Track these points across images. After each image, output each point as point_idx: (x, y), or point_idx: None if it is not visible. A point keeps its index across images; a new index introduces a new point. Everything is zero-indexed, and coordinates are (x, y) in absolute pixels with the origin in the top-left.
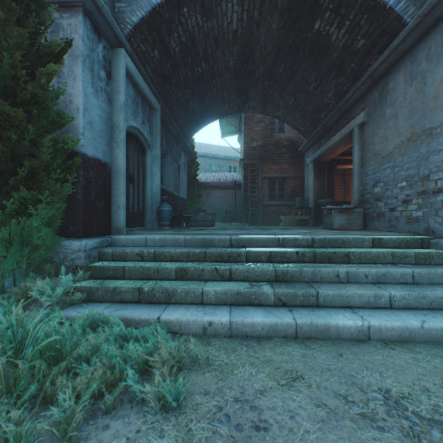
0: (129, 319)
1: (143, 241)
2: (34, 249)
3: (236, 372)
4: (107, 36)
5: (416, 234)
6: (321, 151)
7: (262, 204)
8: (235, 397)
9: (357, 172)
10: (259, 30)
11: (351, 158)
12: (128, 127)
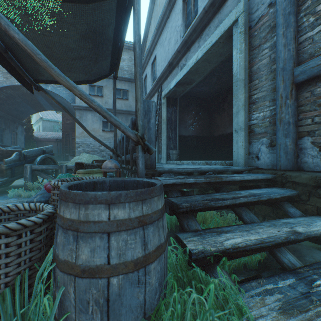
0: None
1: None
2: None
3: None
4: None
5: None
6: None
7: (72, 151)
8: None
9: None
10: (41, 94)
11: None
12: None
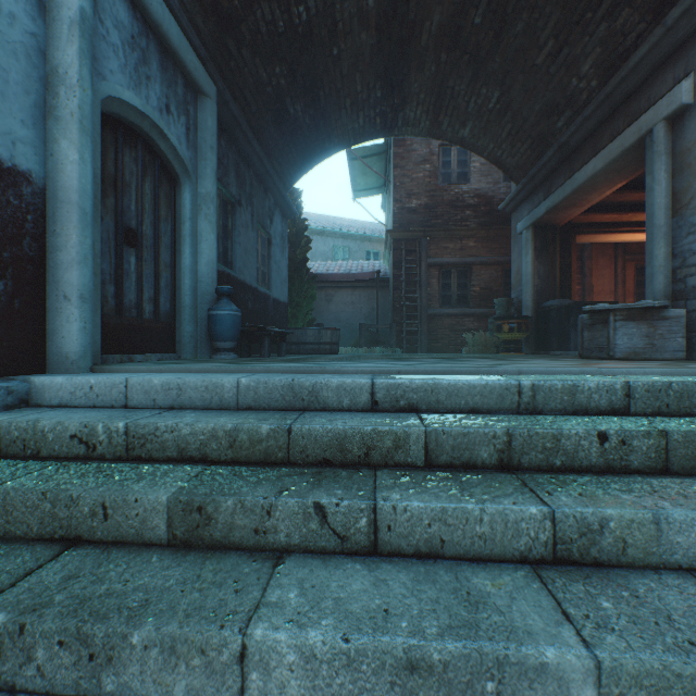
0: None
1: (118, 391)
2: None
3: None
4: None
5: None
6: (554, 201)
7: (428, 313)
8: None
9: (663, 227)
10: None
11: (606, 221)
12: (114, 101)
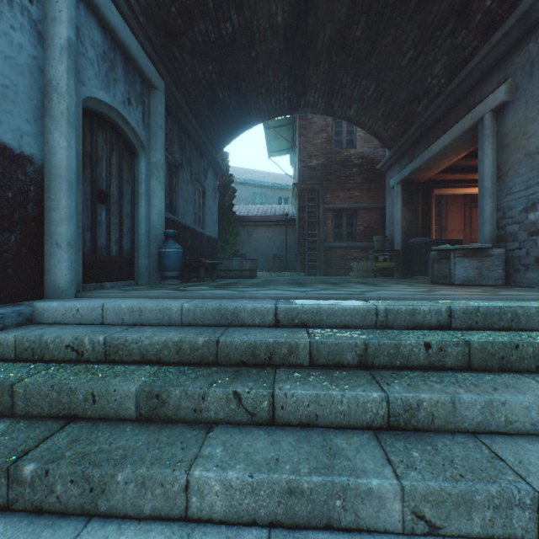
0: None
1: (97, 313)
2: None
3: None
4: None
5: None
6: (416, 165)
7: (324, 246)
8: None
9: (490, 189)
10: None
11: (455, 179)
12: (90, 99)
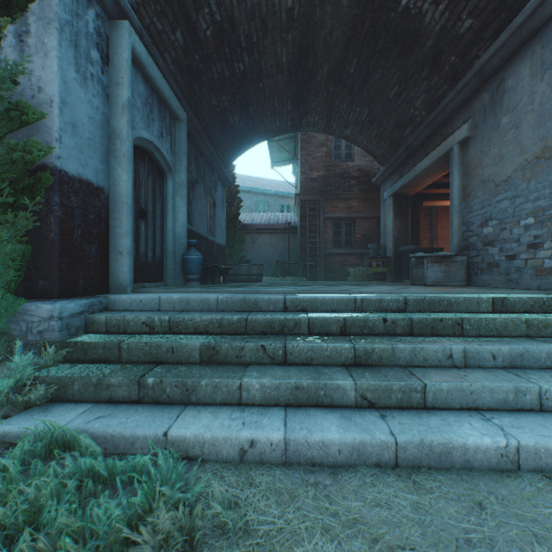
0: (115, 436)
1: (155, 302)
2: None
3: None
4: None
5: (551, 293)
6: (404, 182)
7: (324, 253)
8: None
9: (457, 207)
10: (323, 9)
11: (441, 192)
12: (137, 138)
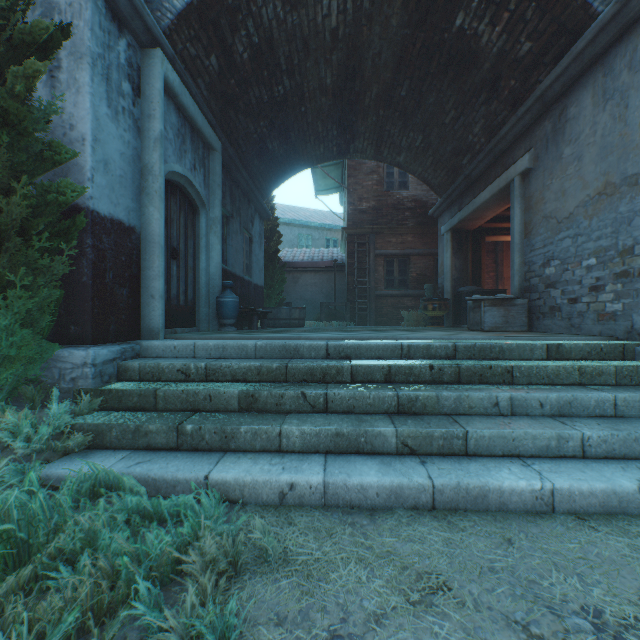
0: (157, 479)
1: (190, 349)
2: (7, 363)
3: (333, 576)
4: (133, 27)
5: (612, 339)
6: (463, 215)
7: (375, 294)
8: (331, 630)
9: (518, 245)
10: (371, 29)
11: (506, 226)
12: (169, 172)
